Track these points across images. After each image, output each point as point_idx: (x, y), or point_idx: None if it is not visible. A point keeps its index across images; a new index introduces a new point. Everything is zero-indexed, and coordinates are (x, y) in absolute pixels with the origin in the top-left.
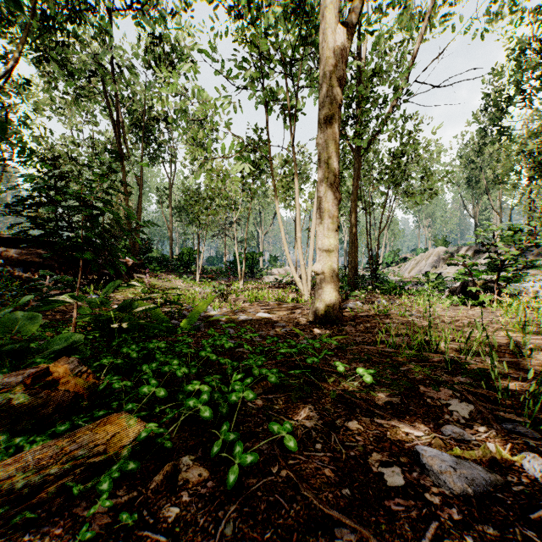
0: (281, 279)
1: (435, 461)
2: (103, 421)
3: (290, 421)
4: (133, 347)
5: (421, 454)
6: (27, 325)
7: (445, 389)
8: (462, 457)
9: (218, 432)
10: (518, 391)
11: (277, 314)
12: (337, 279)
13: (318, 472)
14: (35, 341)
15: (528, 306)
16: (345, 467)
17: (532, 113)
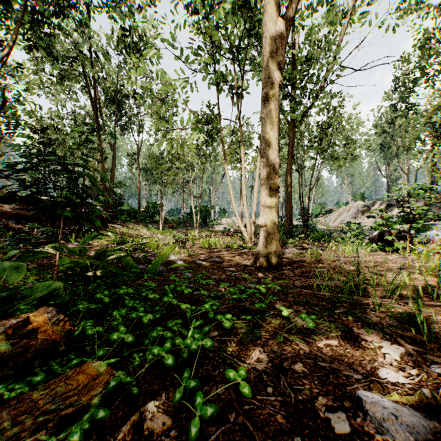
0: (229, 228)
1: (377, 407)
2: (76, 370)
3: (243, 364)
4: (105, 293)
5: (363, 400)
6: (14, 275)
7: (376, 331)
8: (400, 402)
9: (180, 375)
10: (439, 333)
11: (227, 259)
12: (277, 230)
13: (270, 418)
14: (23, 285)
15: (435, 252)
16: (294, 412)
17: (433, 92)
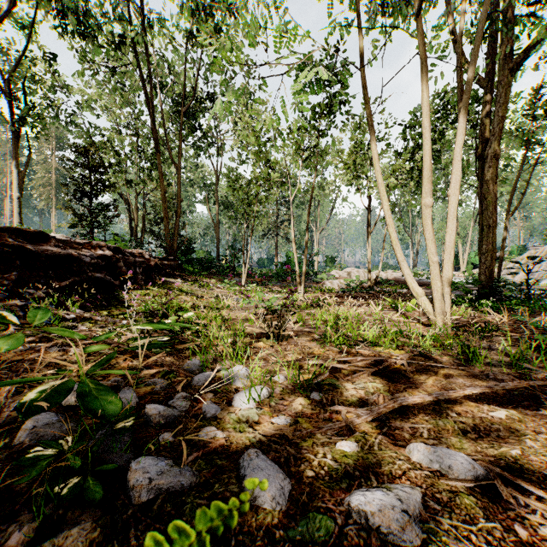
0: (355, 286)
1: None
2: None
3: None
4: None
5: None
6: None
7: None
8: None
9: None
10: None
11: (494, 453)
12: None
13: None
14: None
15: None
16: None
17: None
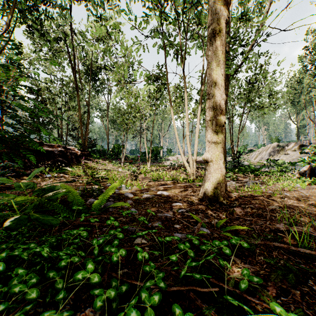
0: (174, 164)
1: None
2: None
3: None
4: (2, 255)
5: None
6: None
7: None
8: None
9: None
10: None
11: (173, 192)
12: (223, 165)
13: None
14: None
15: None
16: None
17: None
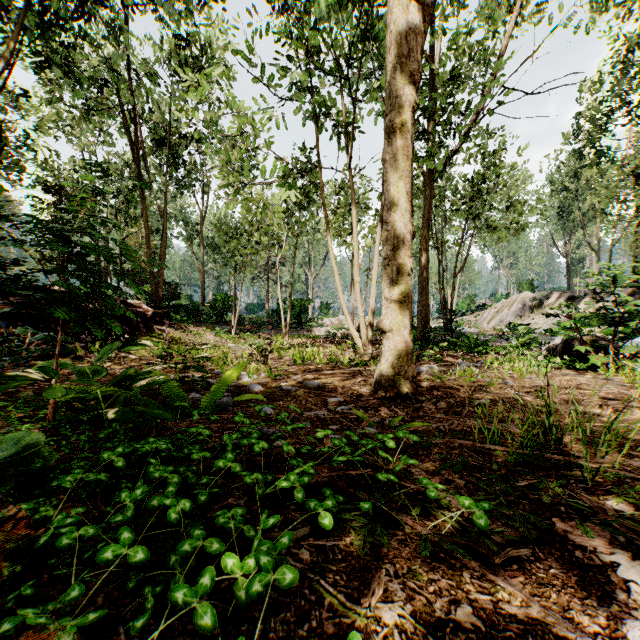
0: (335, 333)
1: None
2: None
3: (357, 606)
4: (119, 450)
5: None
6: None
7: (596, 526)
8: None
9: (232, 636)
10: None
11: (330, 383)
12: (410, 338)
13: None
14: None
15: None
16: None
17: (637, 131)
